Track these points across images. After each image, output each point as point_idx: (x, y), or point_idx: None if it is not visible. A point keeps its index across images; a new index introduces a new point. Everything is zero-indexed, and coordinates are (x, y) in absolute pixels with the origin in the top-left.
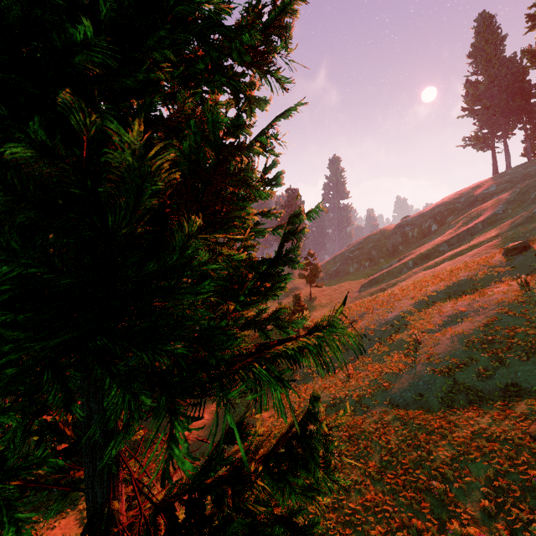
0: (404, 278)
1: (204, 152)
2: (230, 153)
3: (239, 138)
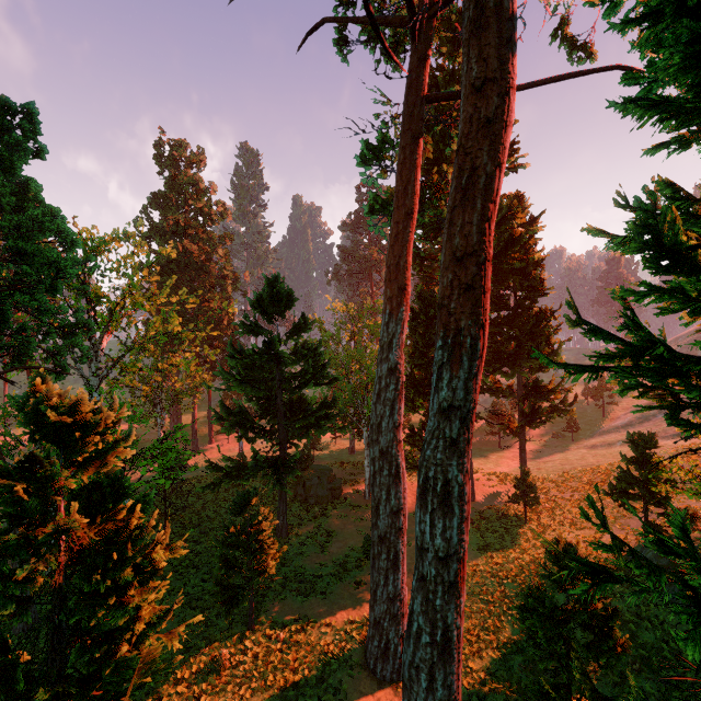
0: None
1: (546, 338)
2: (549, 336)
3: (550, 334)
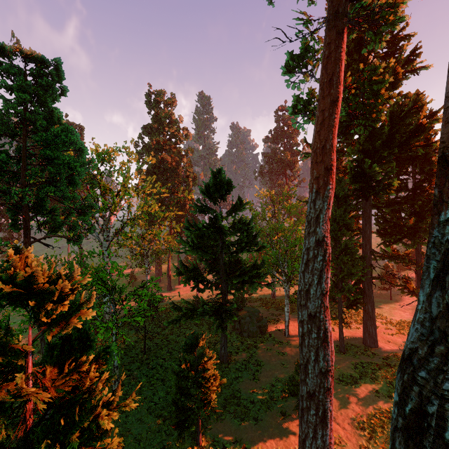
0: None
1: None
2: None
3: None
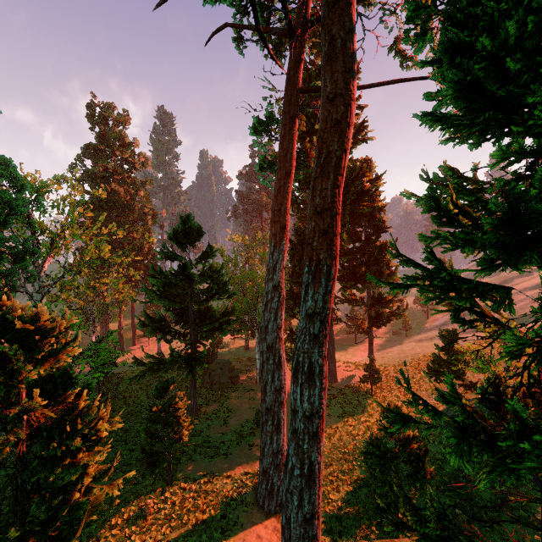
0: (527, 280)
1: (386, 263)
2: (388, 262)
3: (389, 260)
